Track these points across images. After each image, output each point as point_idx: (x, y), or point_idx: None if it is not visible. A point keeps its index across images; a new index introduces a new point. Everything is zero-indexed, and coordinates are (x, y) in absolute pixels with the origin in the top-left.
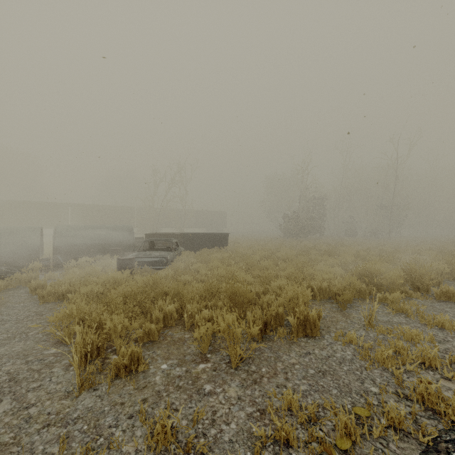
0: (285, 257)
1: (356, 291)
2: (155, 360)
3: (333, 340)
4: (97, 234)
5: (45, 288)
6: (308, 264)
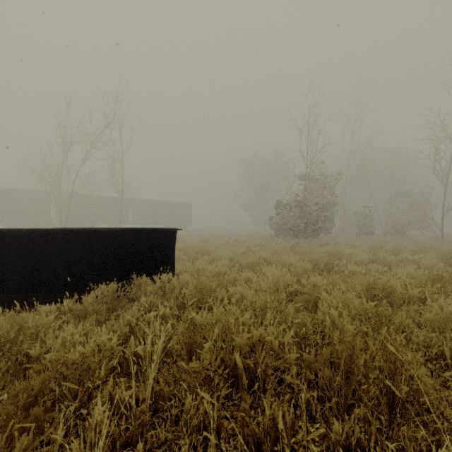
0: None
1: None
2: None
3: None
4: None
5: None
6: None
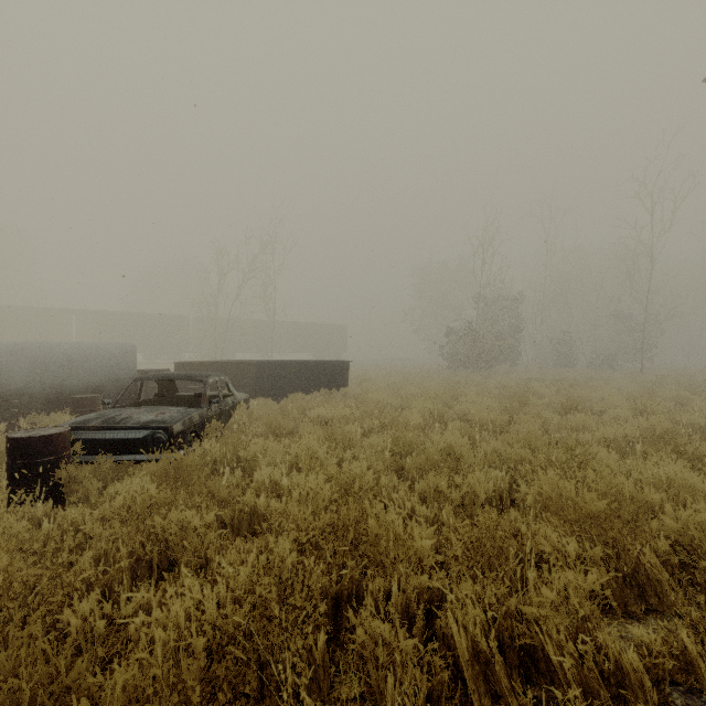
0: (485, 419)
1: None
2: None
3: None
4: (42, 362)
5: None
6: (575, 450)
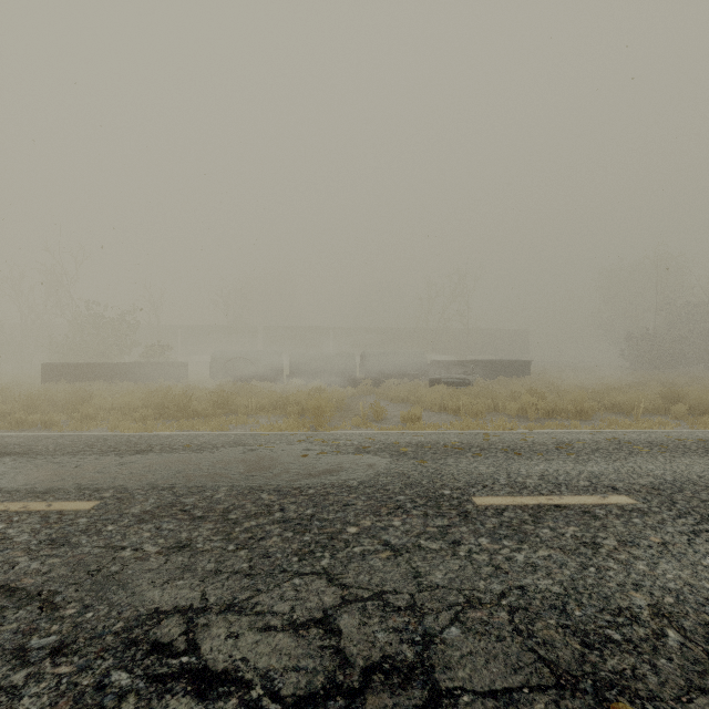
0: (600, 386)
1: (653, 408)
2: (487, 417)
3: (599, 421)
4: (396, 359)
5: (386, 395)
6: (620, 391)
